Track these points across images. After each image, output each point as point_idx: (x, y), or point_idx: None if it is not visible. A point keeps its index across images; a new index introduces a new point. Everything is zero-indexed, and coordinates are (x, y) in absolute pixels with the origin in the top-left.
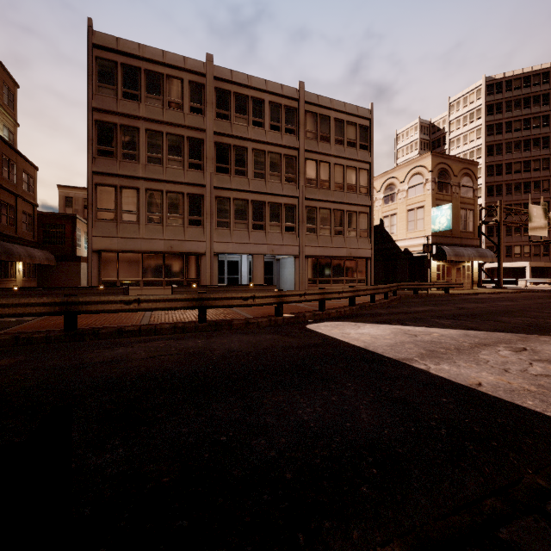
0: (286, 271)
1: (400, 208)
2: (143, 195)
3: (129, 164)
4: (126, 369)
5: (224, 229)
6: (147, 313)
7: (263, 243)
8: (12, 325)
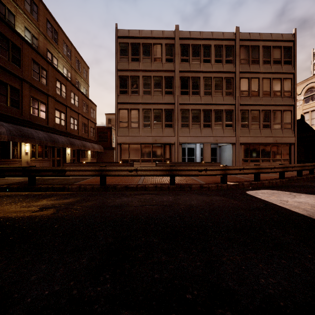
0: (225, 154)
1: None
2: (141, 112)
3: (134, 96)
4: (125, 212)
5: (185, 128)
6: (142, 177)
7: (210, 136)
8: (80, 180)
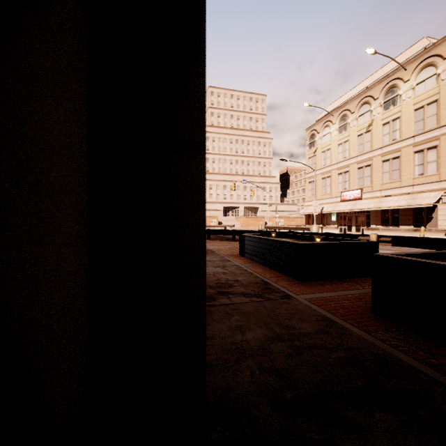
0: None
1: None
2: None
3: None
4: None
5: None
6: None
7: None
8: None
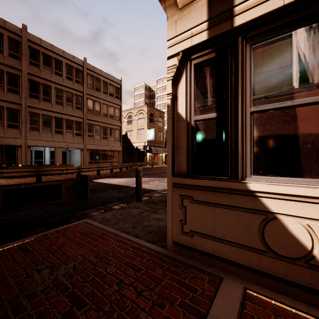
0: (75, 157)
1: (134, 128)
2: None
3: None
4: None
5: (35, 132)
6: None
7: (61, 141)
8: None
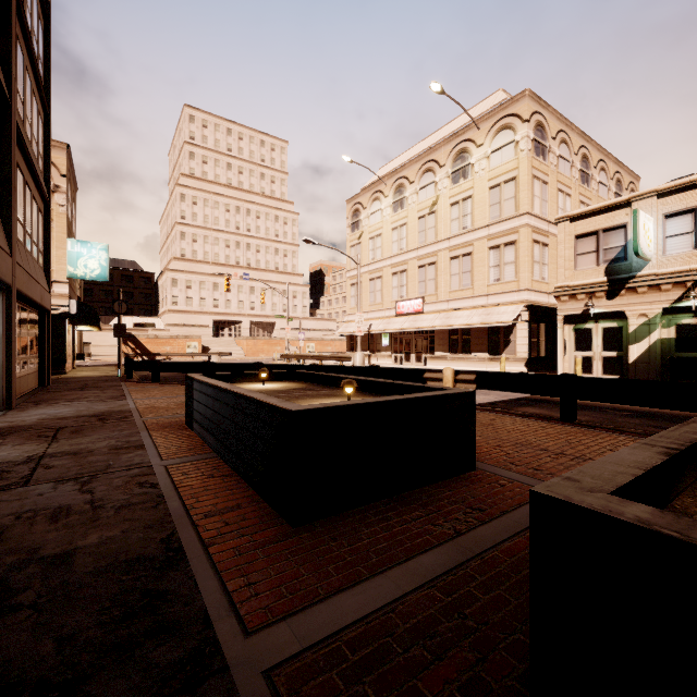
0: None
1: None
2: None
3: None
4: None
5: None
6: None
7: None
8: None
